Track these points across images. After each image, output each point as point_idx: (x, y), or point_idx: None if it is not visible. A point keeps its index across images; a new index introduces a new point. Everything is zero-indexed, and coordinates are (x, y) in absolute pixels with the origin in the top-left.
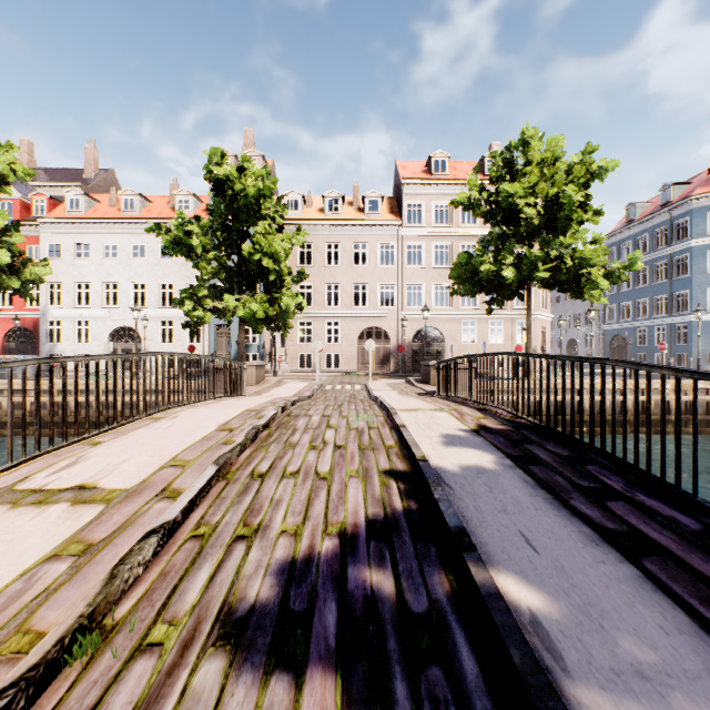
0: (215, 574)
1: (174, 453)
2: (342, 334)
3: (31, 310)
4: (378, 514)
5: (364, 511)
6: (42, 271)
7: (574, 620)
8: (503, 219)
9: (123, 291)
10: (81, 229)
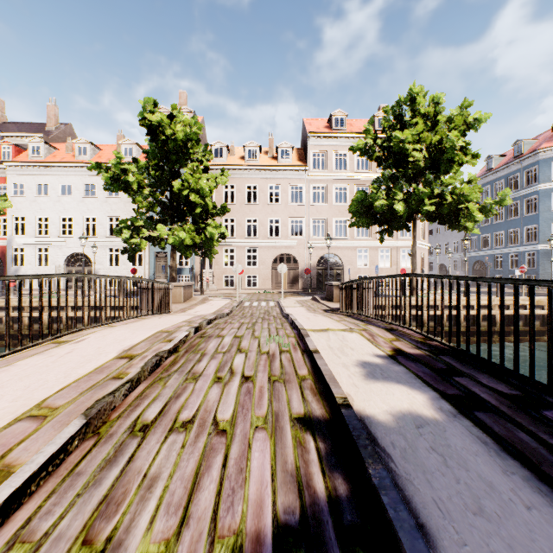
0: None
1: (46, 394)
2: (259, 259)
3: None
4: (292, 508)
5: (271, 503)
6: (2, 204)
7: None
8: (393, 162)
9: (77, 223)
10: (41, 171)
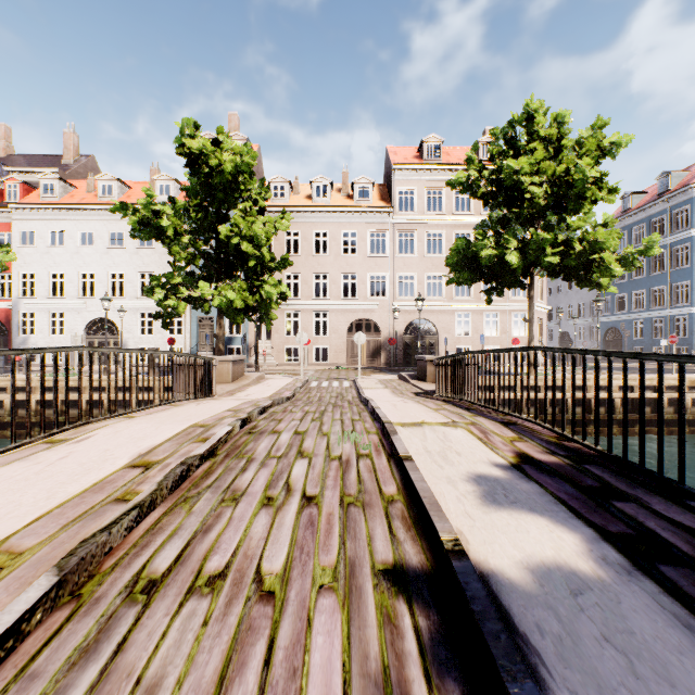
0: None
1: (12, 528)
2: (330, 326)
3: (3, 300)
4: None
5: None
6: (4, 257)
7: None
8: (505, 200)
9: (100, 280)
10: (55, 215)
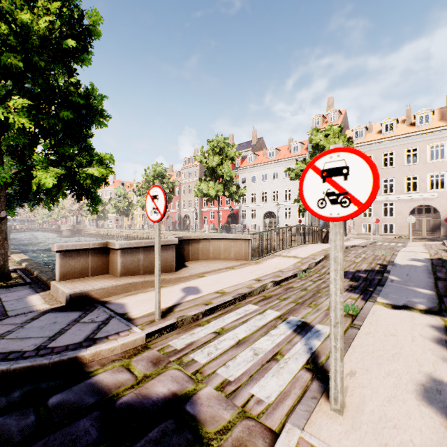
0: (327, 270)
1: (311, 253)
2: (395, 211)
3: (235, 206)
4: (369, 269)
5: (365, 268)
6: (244, 191)
7: (401, 281)
8: None
9: (269, 195)
10: (252, 169)
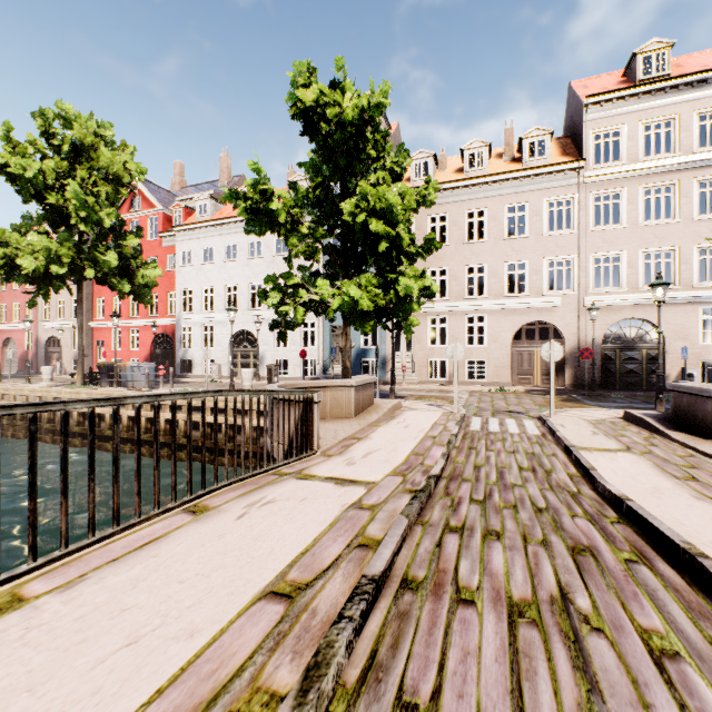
0: None
1: None
2: (488, 333)
3: (170, 317)
4: None
5: None
6: (152, 273)
7: None
8: None
9: (242, 293)
10: (207, 232)
